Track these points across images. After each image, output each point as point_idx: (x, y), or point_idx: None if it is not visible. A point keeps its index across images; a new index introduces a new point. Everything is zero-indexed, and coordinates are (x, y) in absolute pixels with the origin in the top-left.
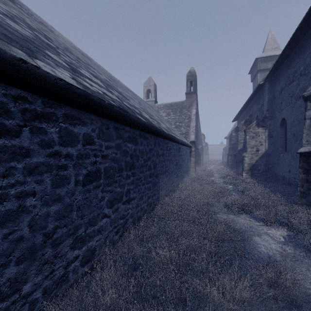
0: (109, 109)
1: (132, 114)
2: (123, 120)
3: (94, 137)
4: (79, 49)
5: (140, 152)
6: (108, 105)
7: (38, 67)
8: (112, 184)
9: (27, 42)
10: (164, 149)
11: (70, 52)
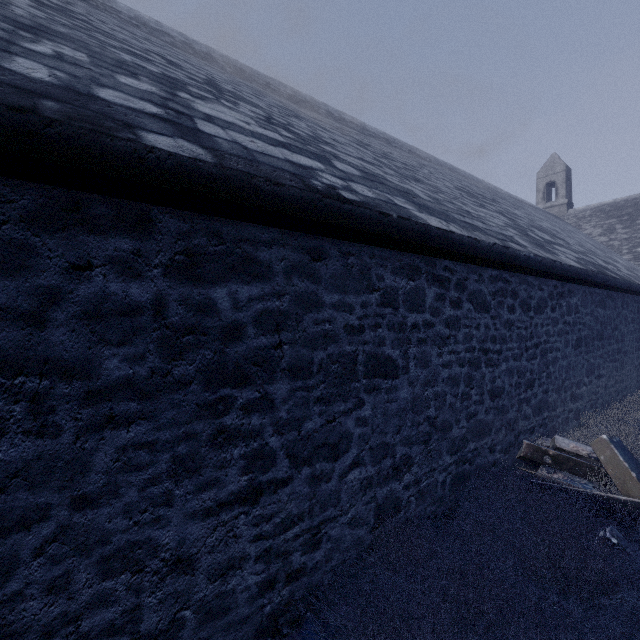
0: (595, 278)
1: (609, 276)
2: (601, 284)
3: (578, 306)
4: (443, 162)
5: (608, 318)
6: (595, 274)
7: (573, 266)
8: (587, 353)
9: (528, 235)
10: (634, 312)
11: (481, 195)
